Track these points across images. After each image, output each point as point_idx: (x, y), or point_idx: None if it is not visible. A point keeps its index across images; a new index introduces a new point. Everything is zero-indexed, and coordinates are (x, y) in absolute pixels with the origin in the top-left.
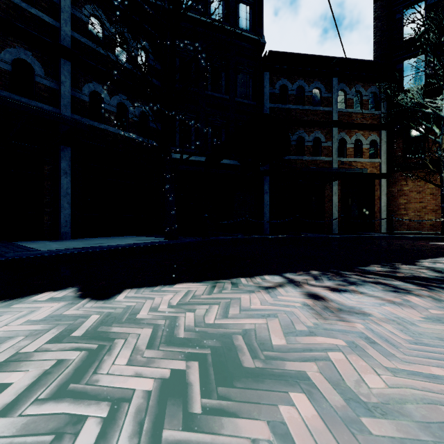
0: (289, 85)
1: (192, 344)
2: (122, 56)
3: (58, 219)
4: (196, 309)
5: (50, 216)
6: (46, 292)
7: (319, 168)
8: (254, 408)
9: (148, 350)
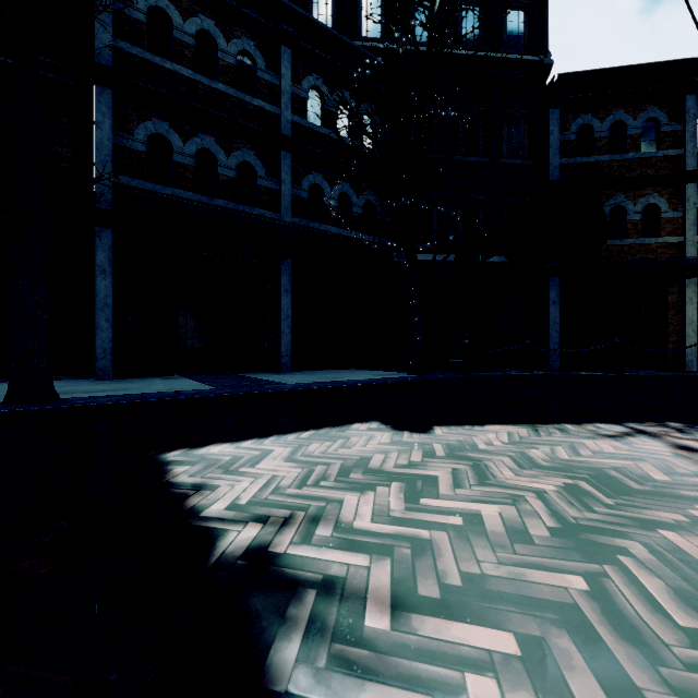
0: (596, 123)
1: (563, 471)
2: (343, 131)
3: (278, 347)
4: (537, 448)
5: (270, 344)
6: (355, 423)
7: (659, 261)
8: (662, 508)
9: (523, 470)
